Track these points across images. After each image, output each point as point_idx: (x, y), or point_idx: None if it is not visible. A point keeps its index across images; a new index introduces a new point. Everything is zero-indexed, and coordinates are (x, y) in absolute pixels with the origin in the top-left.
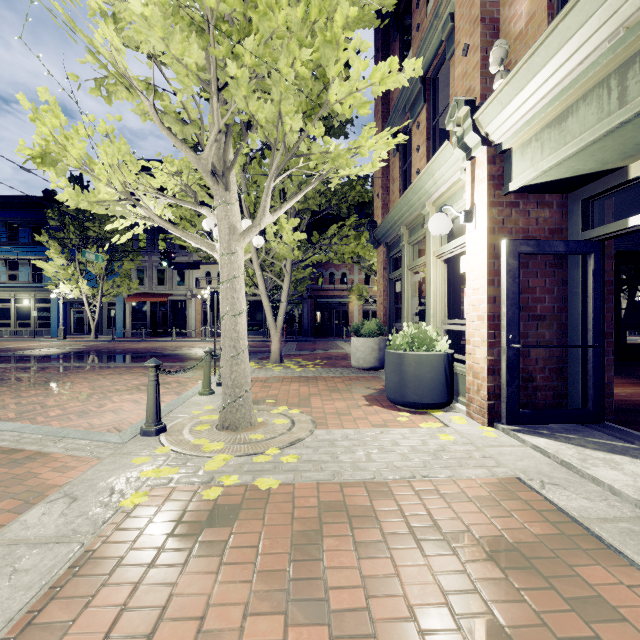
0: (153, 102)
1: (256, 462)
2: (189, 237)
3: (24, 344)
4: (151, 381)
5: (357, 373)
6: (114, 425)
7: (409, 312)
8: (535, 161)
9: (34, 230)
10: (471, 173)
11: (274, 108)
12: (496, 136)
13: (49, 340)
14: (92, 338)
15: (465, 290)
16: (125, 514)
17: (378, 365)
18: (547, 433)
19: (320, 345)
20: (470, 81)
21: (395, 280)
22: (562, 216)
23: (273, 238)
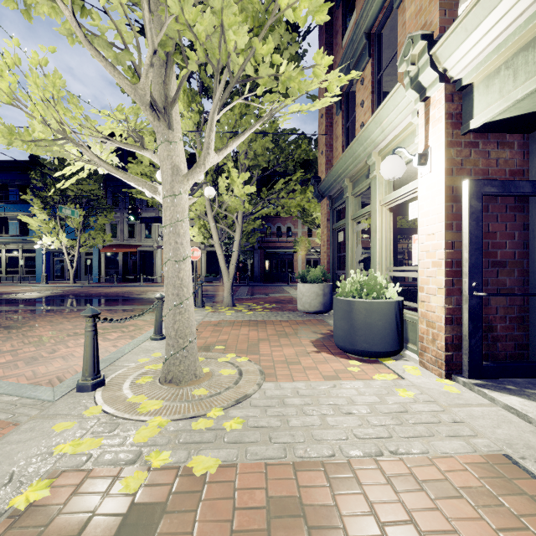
0: (72, 8)
1: (195, 429)
2: (130, 179)
3: (10, 289)
4: (88, 332)
5: (303, 317)
6: (58, 374)
7: (353, 260)
8: (505, 91)
9: (22, 190)
10: (425, 115)
11: (215, 20)
12: (456, 71)
13: (33, 285)
14: (71, 283)
15: (414, 237)
16: (13, 519)
17: (322, 309)
18: (515, 389)
19: (269, 290)
20: (425, 16)
21: (338, 230)
22: (523, 157)
23: (225, 192)
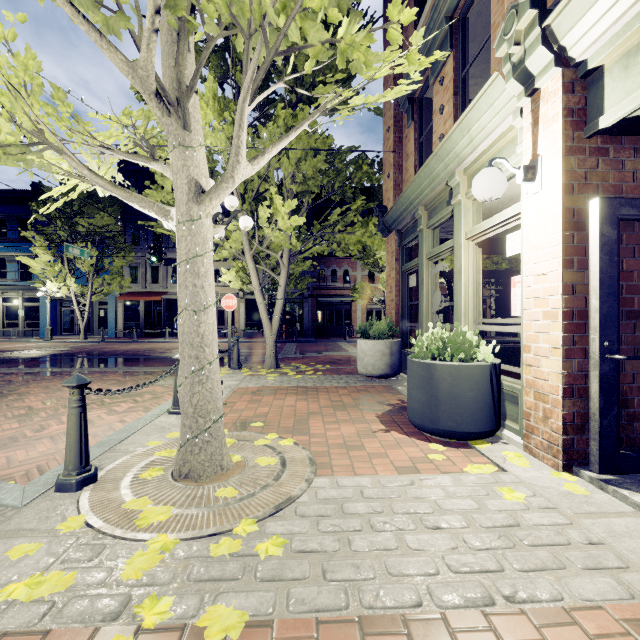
0: None
1: (214, 555)
2: (132, 198)
3: (7, 345)
4: (72, 408)
5: (365, 382)
6: (40, 462)
7: (428, 310)
8: None
9: (22, 226)
10: (532, 114)
11: None
12: (579, 49)
13: (35, 341)
14: (81, 339)
15: (514, 279)
16: None
17: (389, 372)
18: None
19: (321, 346)
20: None
21: (409, 273)
22: None
23: (267, 224)
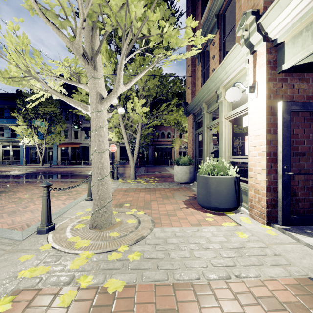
0: None
1: (110, 259)
2: (71, 101)
3: (5, 168)
4: (44, 196)
5: (177, 186)
6: (27, 222)
7: (207, 151)
8: (306, 45)
9: (12, 110)
10: (253, 62)
11: None
12: (273, 34)
13: (18, 166)
14: (40, 165)
15: (246, 137)
16: None
17: (189, 181)
18: (311, 232)
19: (157, 169)
20: (254, 1)
21: (198, 134)
22: None
23: (131, 111)
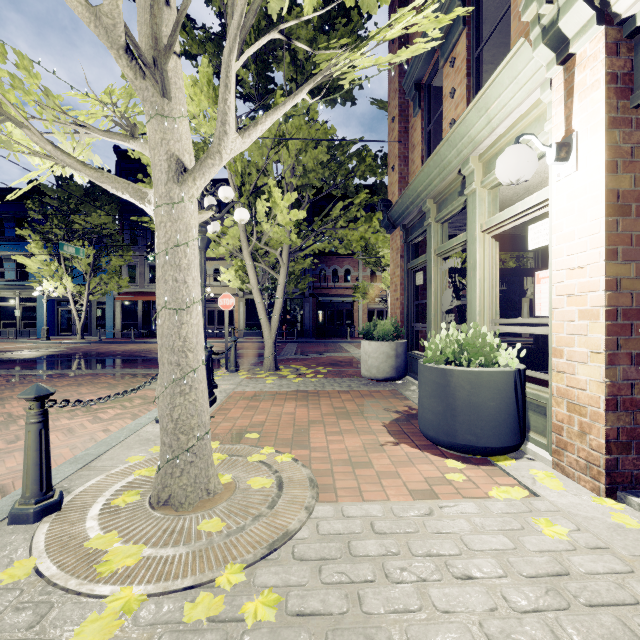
0: None
1: (188, 620)
2: (104, 178)
3: (2, 346)
4: (30, 424)
5: (369, 386)
6: (6, 481)
7: (437, 309)
8: None
9: (19, 224)
10: (565, 84)
11: None
12: (627, 1)
13: (31, 341)
14: (78, 339)
15: (538, 274)
16: None
17: (395, 375)
18: None
19: (322, 347)
20: None
21: (415, 270)
22: None
23: (265, 219)
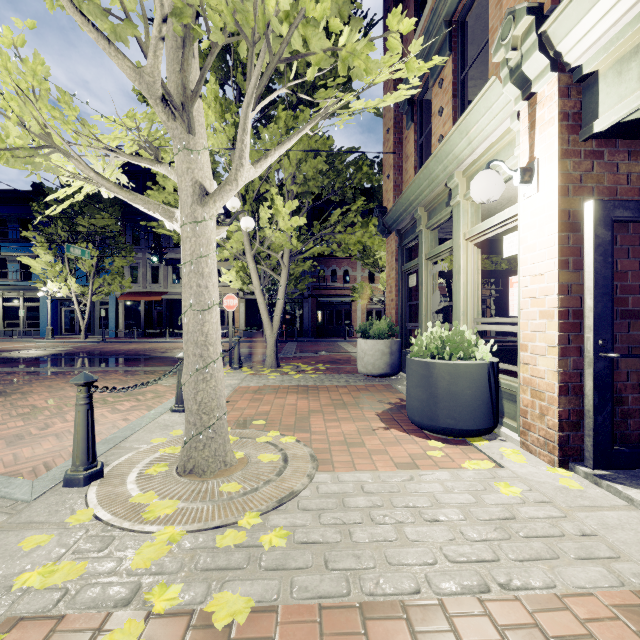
0: None
1: (220, 546)
2: (138, 200)
3: (8, 345)
4: (79, 405)
5: (365, 381)
6: (47, 459)
7: (428, 309)
8: None
9: (23, 226)
10: (529, 117)
11: None
12: (574, 54)
13: (36, 341)
14: (82, 339)
15: (511, 279)
16: None
17: (389, 371)
18: None
19: (321, 346)
20: None
21: (408, 273)
22: None
23: (268, 225)
